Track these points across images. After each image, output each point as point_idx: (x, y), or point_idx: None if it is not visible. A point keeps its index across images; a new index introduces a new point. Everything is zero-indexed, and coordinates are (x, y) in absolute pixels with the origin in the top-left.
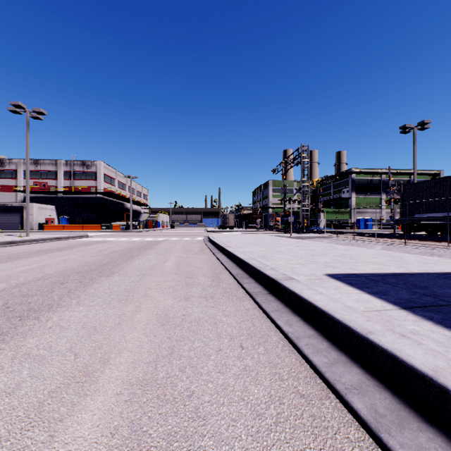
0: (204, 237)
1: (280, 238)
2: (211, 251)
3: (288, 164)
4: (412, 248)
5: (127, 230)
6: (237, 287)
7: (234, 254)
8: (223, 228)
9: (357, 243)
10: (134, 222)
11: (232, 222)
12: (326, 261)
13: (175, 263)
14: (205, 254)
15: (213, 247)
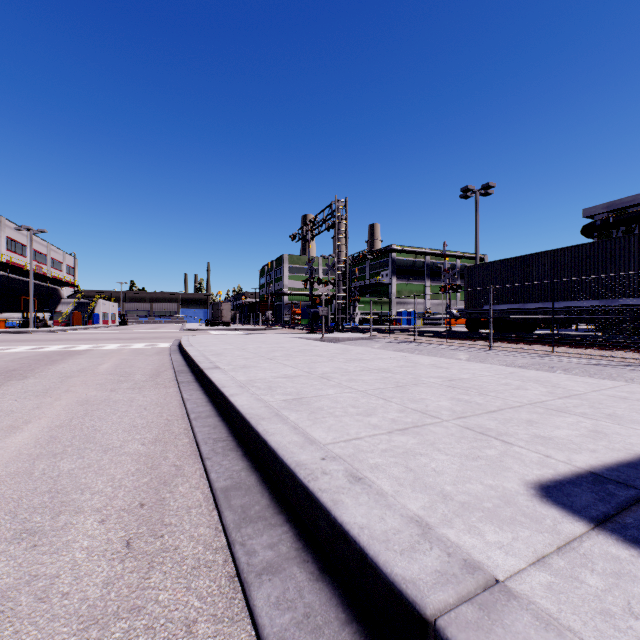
0: (174, 342)
1: (310, 342)
2: (175, 376)
3: (316, 227)
4: (508, 355)
5: (25, 328)
6: (222, 609)
7: (224, 395)
8: (213, 325)
9: (426, 348)
10: (42, 314)
11: (227, 315)
12: (452, 410)
13: (47, 432)
14: (157, 388)
15: (182, 367)
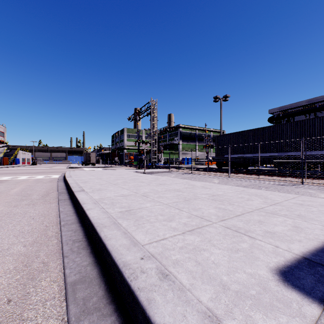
0: (61, 175)
1: (137, 174)
2: (57, 196)
3: (141, 114)
4: (238, 180)
5: None
6: None
7: (83, 209)
8: (86, 164)
9: (197, 177)
10: None
11: (94, 159)
12: (217, 215)
13: None
14: (44, 204)
15: (63, 190)
